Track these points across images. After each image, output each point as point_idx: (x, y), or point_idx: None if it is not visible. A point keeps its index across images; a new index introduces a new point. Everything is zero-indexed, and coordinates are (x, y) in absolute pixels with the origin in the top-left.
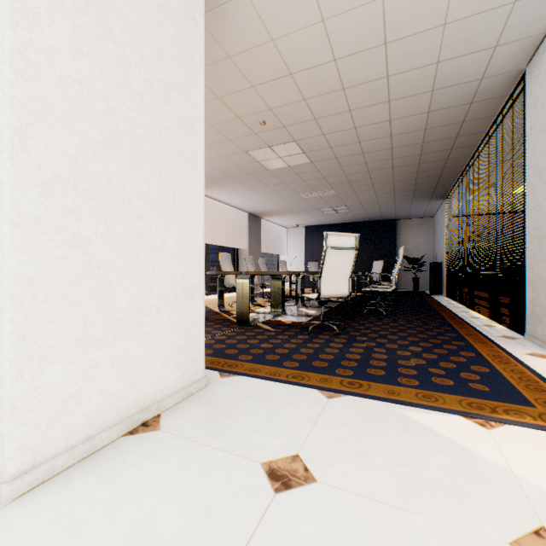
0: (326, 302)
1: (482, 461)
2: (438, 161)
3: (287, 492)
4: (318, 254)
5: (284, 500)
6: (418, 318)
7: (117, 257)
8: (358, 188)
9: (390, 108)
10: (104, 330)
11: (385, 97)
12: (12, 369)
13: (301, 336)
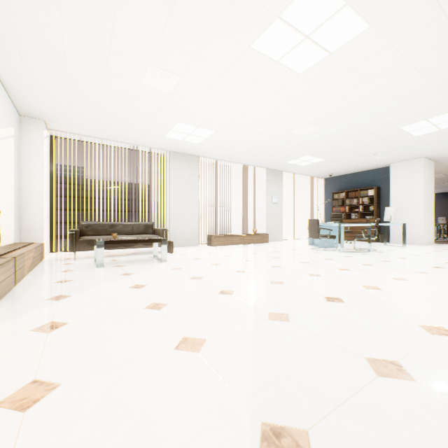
0: None
1: None
2: None
3: None
4: (444, 212)
5: None
6: None
7: (427, 222)
8: None
9: None
10: (427, 231)
11: None
12: (424, 233)
13: None
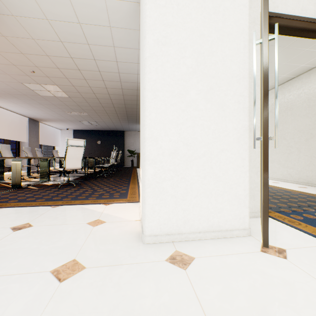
0: (70, 172)
1: (96, 212)
2: (133, 108)
3: (19, 230)
4: None
5: (17, 232)
6: (120, 178)
7: None
8: (100, 113)
9: (105, 83)
10: None
11: (101, 78)
12: None
13: (54, 189)
